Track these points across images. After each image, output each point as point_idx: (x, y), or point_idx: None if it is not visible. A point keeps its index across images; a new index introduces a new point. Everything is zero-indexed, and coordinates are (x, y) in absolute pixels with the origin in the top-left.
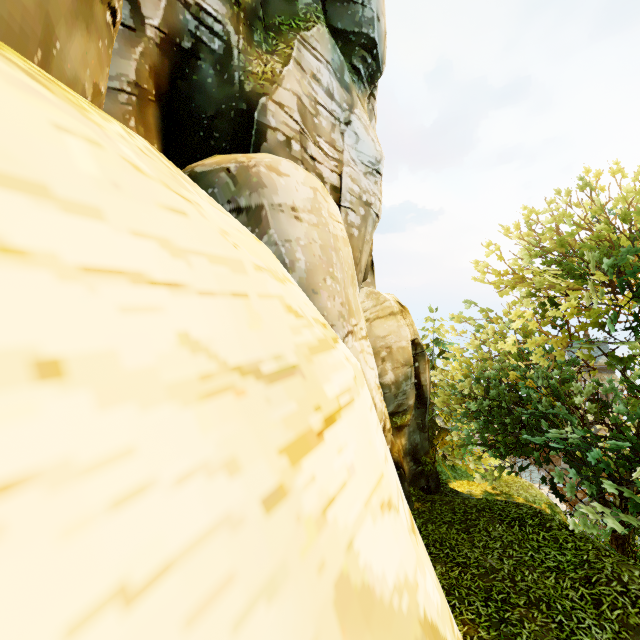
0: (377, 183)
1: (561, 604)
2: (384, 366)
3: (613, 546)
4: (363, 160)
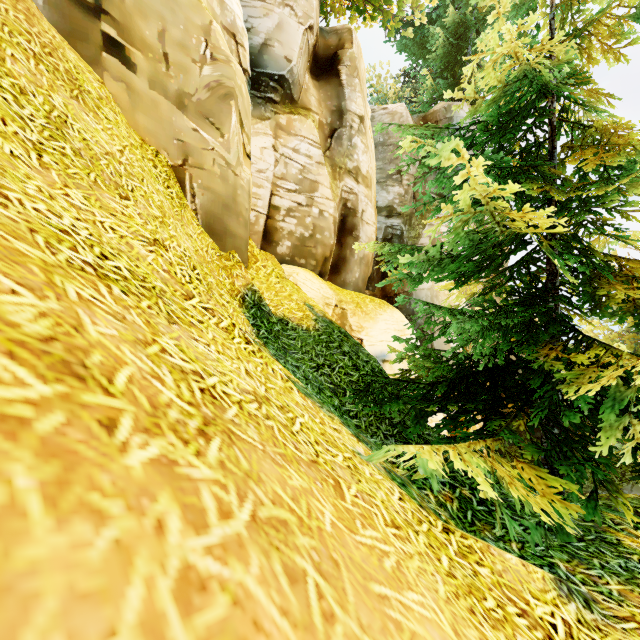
0: None
1: None
2: None
3: None
4: None
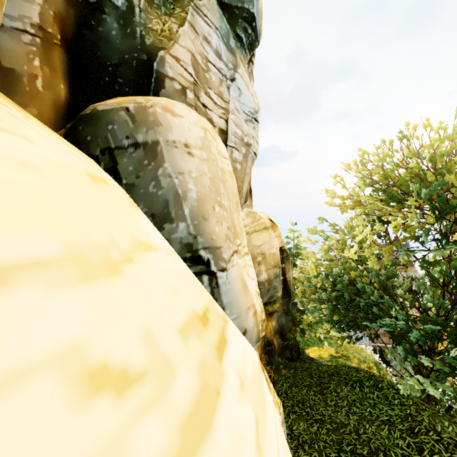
0: (255, 129)
1: (394, 452)
2: (260, 268)
3: (422, 395)
4: (244, 110)
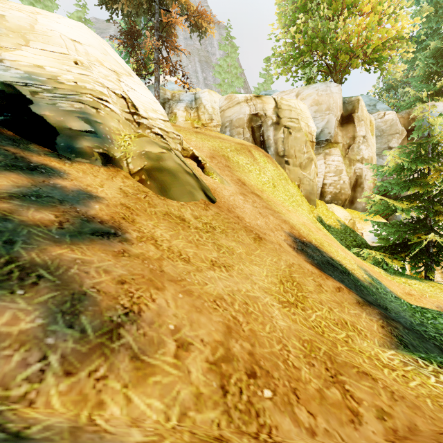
0: None
1: None
2: None
3: None
4: None
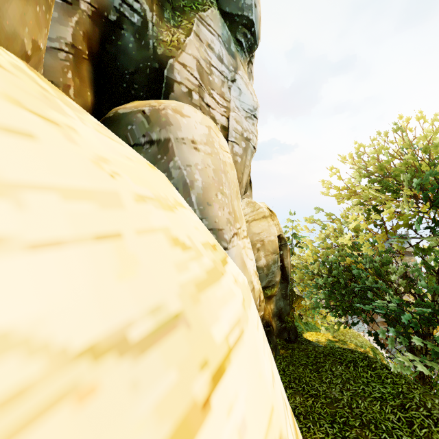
0: (254, 124)
1: (385, 425)
2: (259, 254)
3: (417, 378)
4: (244, 108)
